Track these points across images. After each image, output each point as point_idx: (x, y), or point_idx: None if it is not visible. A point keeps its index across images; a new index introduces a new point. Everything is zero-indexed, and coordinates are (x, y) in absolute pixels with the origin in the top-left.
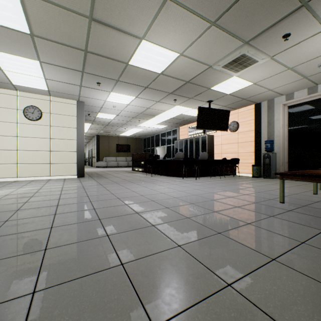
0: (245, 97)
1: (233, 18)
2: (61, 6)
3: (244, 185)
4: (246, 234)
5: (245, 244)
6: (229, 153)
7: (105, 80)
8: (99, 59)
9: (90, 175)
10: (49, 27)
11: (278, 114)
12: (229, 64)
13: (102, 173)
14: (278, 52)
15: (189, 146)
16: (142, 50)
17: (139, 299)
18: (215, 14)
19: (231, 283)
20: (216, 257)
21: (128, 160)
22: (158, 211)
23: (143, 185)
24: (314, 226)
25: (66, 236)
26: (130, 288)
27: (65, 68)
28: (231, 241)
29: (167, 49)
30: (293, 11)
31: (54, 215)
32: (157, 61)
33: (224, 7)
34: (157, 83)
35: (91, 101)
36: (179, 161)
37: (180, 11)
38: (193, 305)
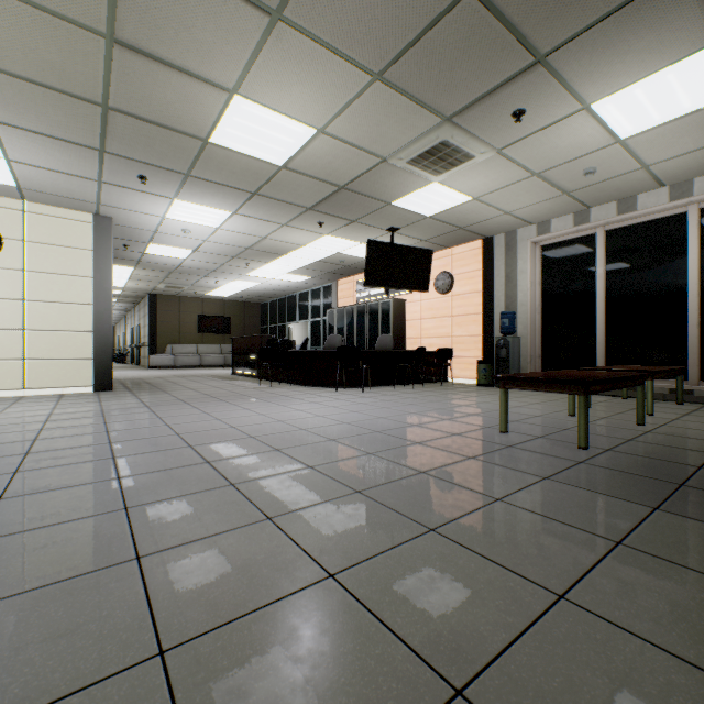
0: (462, 224)
1: (415, 70)
2: (37, 5)
3: (452, 402)
4: (407, 492)
5: (397, 507)
6: (436, 337)
7: (157, 172)
8: (138, 127)
9: (128, 385)
10: (10, 46)
11: (524, 260)
12: (421, 158)
13: (159, 382)
14: (510, 143)
15: (358, 322)
16: (237, 116)
17: (150, 612)
18: (379, 59)
19: (337, 572)
20: (332, 533)
21: (225, 352)
22: (254, 457)
23: (244, 405)
24: (534, 472)
25: (30, 516)
26: (140, 596)
27: (59, 141)
28: (375, 504)
29: (290, 118)
30: (523, 69)
31: (14, 474)
32: (273, 142)
33: (395, 49)
34: (277, 185)
35: (129, 217)
36: (330, 353)
37: (307, 45)
38: (251, 612)
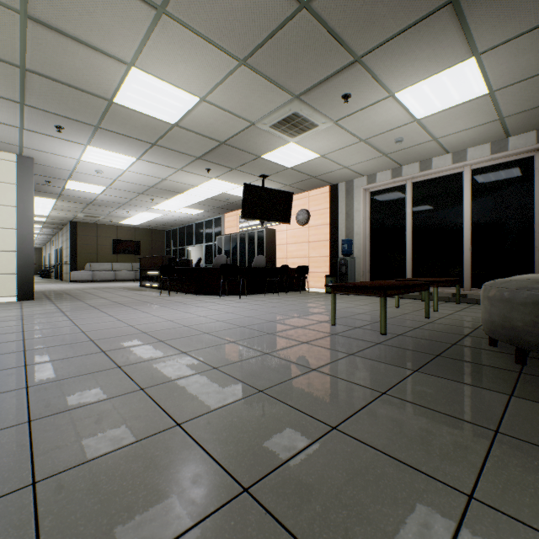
0: (315, 174)
1: (270, 60)
2: None
3: (304, 305)
4: (251, 367)
5: (240, 377)
6: (297, 257)
7: (71, 123)
8: (53, 86)
9: (49, 296)
10: None
11: (359, 202)
12: (280, 124)
13: (77, 293)
14: (343, 117)
15: (240, 246)
16: (135, 84)
17: (31, 457)
18: (242, 49)
19: (183, 422)
20: (187, 397)
21: (136, 269)
22: (142, 347)
23: (144, 309)
24: (345, 351)
25: None
26: (25, 447)
27: None
28: (225, 376)
29: (178, 88)
30: (346, 65)
31: None
32: (165, 105)
33: (253, 43)
34: (171, 138)
35: (49, 158)
36: (215, 269)
37: (187, 34)
38: (111, 452)
